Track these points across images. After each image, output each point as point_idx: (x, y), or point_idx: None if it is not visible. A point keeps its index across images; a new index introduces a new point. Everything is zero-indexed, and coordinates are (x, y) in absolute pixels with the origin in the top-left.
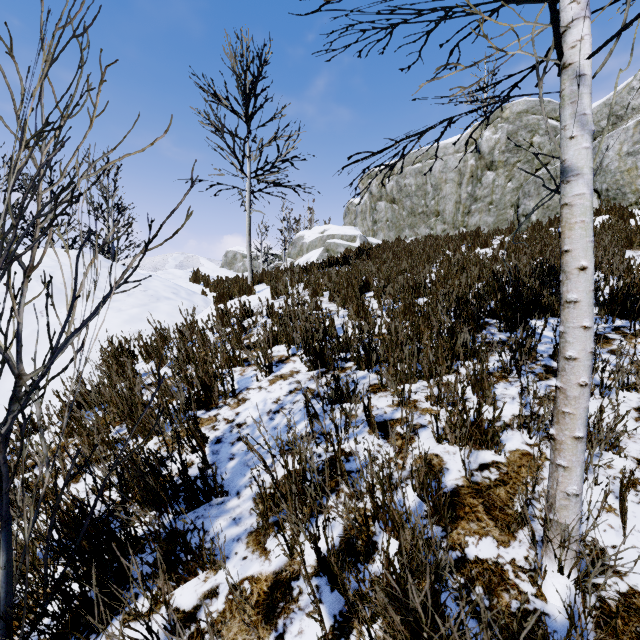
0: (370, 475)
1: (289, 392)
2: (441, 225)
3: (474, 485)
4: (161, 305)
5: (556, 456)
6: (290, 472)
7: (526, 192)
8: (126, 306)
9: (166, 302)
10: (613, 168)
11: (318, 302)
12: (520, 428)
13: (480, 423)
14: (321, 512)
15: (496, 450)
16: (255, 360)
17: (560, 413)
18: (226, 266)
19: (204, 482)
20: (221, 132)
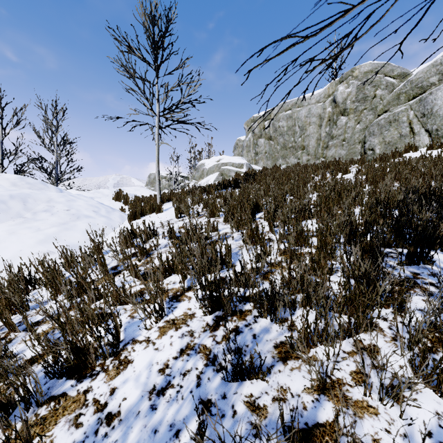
0: None
1: (180, 352)
2: (306, 156)
3: None
4: (79, 223)
5: None
6: None
7: (371, 132)
8: (46, 225)
9: (85, 220)
10: (441, 113)
11: (215, 223)
12: None
13: None
14: None
15: None
16: (142, 308)
17: None
18: (149, 184)
19: None
20: (133, 76)
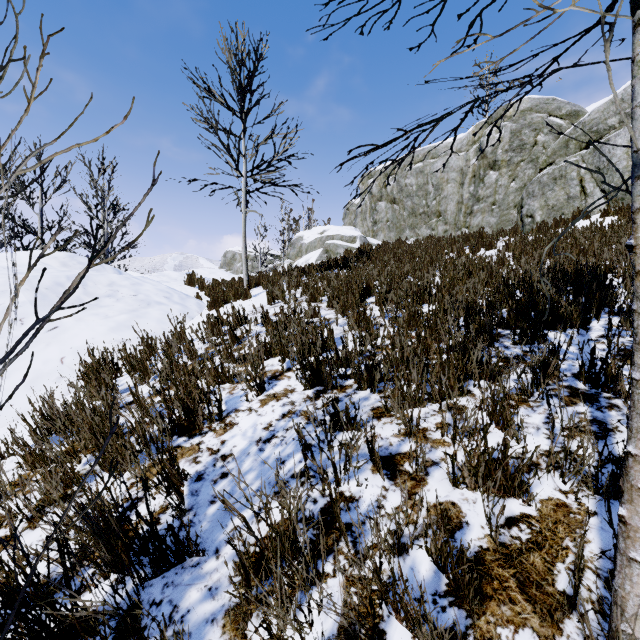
0: (375, 538)
1: (282, 416)
2: (442, 226)
3: (502, 548)
4: (151, 311)
5: (629, 546)
6: (278, 532)
7: (530, 192)
8: (114, 312)
9: (157, 307)
10: (621, 167)
11: (316, 308)
12: (551, 469)
13: (505, 466)
14: (315, 582)
15: (525, 499)
16: (245, 379)
17: (635, 489)
18: (225, 266)
19: (175, 540)
20: (215, 129)
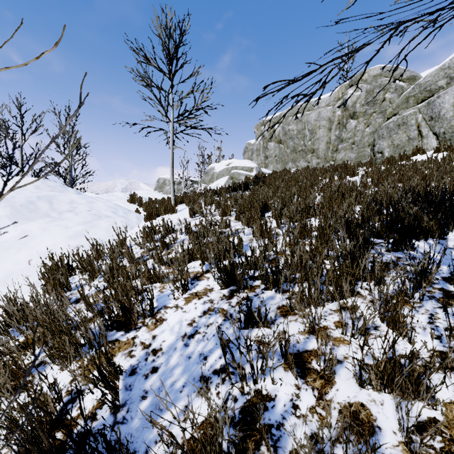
0: (299, 452)
1: (203, 313)
2: (316, 159)
3: None
4: (101, 222)
5: None
6: (204, 444)
7: (380, 135)
8: (72, 223)
9: (106, 220)
10: (448, 116)
11: (227, 221)
12: (447, 371)
13: (411, 372)
14: None
15: (430, 403)
16: (172, 281)
17: None
18: (158, 189)
19: (107, 445)
20: (150, 85)
